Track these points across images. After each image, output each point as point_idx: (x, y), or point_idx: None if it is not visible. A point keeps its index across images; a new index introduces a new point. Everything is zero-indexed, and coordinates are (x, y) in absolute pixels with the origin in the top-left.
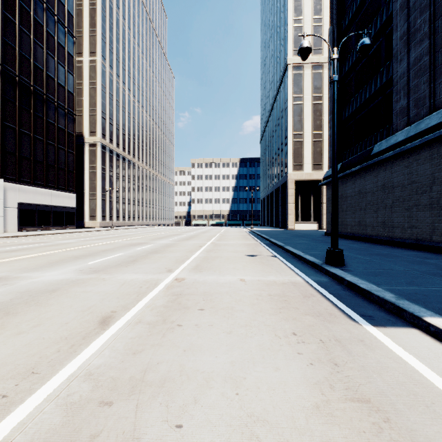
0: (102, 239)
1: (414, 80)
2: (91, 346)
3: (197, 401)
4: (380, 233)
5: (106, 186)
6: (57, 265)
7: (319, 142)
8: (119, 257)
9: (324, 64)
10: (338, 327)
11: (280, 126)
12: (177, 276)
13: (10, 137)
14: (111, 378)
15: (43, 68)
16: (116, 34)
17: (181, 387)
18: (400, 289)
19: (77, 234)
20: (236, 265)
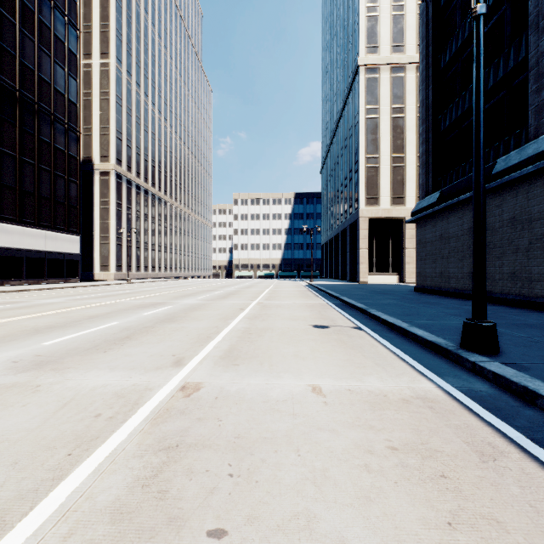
0: (103, 298)
1: None
2: None
3: None
4: (508, 290)
5: (122, 226)
6: None
7: (400, 168)
8: (105, 331)
9: (407, 66)
10: None
11: (348, 148)
12: (188, 378)
13: None
14: None
15: (33, 68)
16: (136, 32)
17: None
18: None
19: (75, 289)
20: (299, 348)
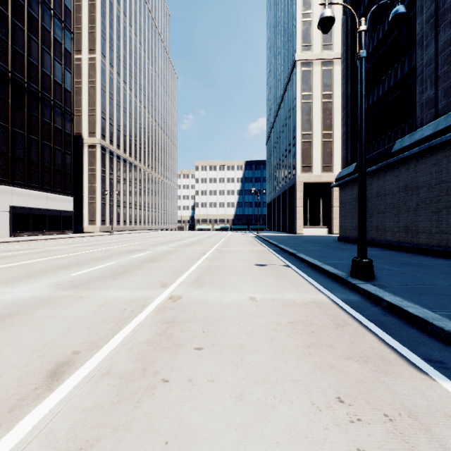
0: (97, 246)
1: (443, 67)
2: (14, 430)
3: None
4: (402, 239)
5: (105, 189)
6: (33, 277)
7: (329, 143)
8: (109, 267)
9: (335, 60)
10: (401, 384)
11: (288, 126)
12: (173, 293)
13: (2, 136)
14: None
15: (38, 64)
16: (116, 31)
17: None
18: None
19: (72, 239)
20: (244, 277)
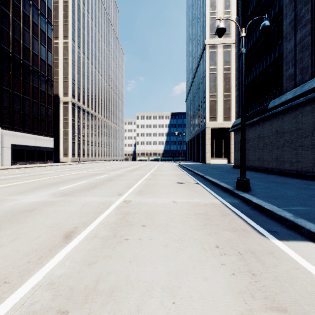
0: (72, 171)
1: (299, 54)
2: (55, 257)
3: (140, 310)
4: (274, 166)
5: (75, 132)
6: (37, 190)
7: (228, 101)
8: (83, 184)
9: (232, 44)
10: (251, 240)
11: (200, 89)
12: (126, 199)
13: (6, 97)
14: (69, 288)
15: (29, 47)
16: (82, 24)
17: (127, 296)
18: (295, 209)
19: (53, 167)
20: (169, 190)
